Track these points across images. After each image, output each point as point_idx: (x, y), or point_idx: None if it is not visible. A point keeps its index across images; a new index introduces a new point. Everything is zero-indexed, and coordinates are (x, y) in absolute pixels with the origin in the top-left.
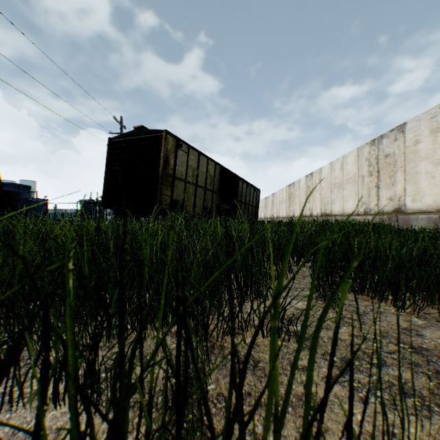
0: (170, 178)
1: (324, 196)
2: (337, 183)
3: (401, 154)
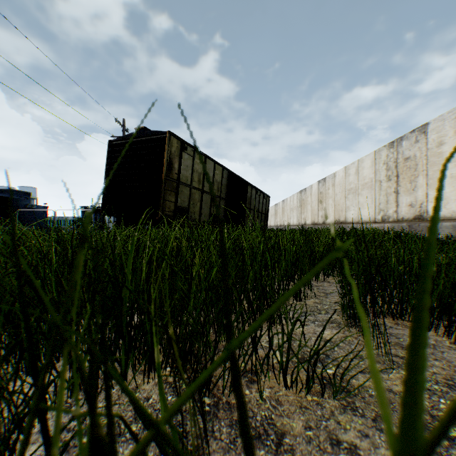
0: (174, 183)
1: (338, 203)
2: (352, 188)
3: (423, 157)
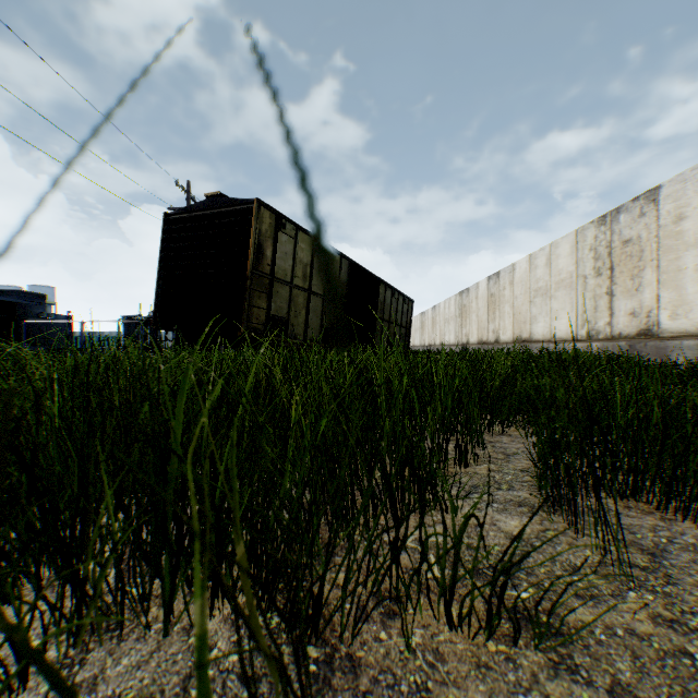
0: (266, 279)
1: (519, 311)
2: (540, 288)
3: (652, 238)
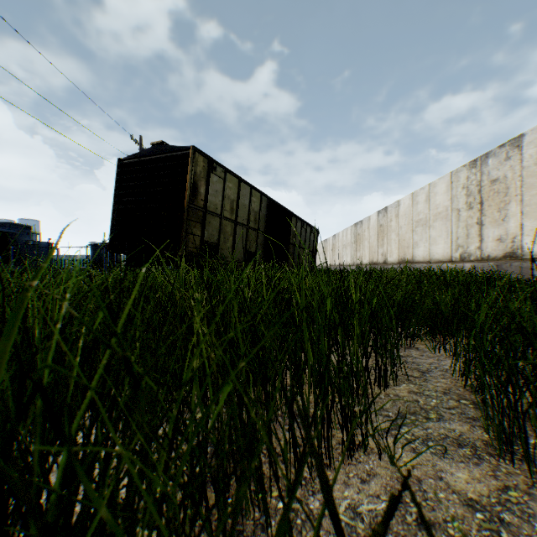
0: (200, 212)
1: (403, 238)
2: (421, 219)
3: (517, 177)
